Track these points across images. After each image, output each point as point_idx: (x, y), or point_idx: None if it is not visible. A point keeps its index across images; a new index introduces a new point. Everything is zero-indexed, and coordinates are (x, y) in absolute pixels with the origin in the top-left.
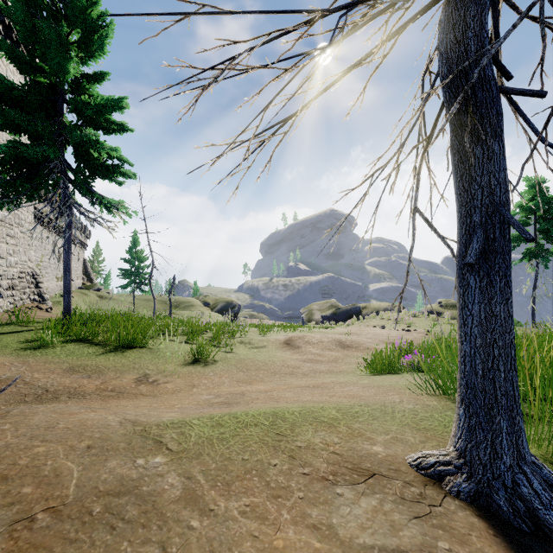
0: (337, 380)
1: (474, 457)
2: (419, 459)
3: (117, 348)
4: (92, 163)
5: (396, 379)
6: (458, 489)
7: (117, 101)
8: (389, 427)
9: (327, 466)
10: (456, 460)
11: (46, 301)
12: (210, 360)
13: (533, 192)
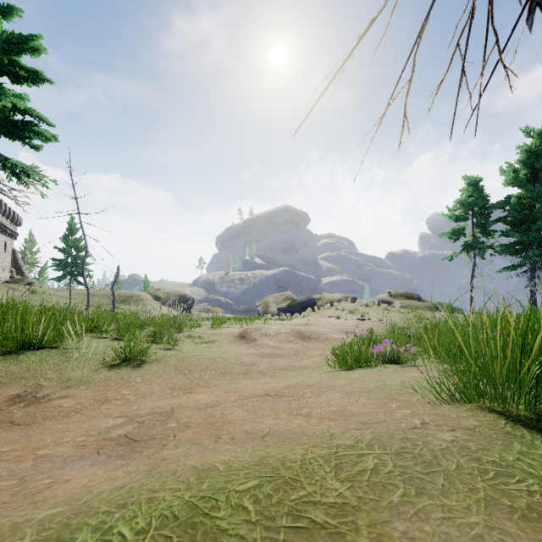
0: (304, 381)
1: None
2: None
3: (11, 350)
4: None
5: (376, 376)
6: None
7: (27, 38)
8: (466, 519)
9: None
10: None
11: None
12: (142, 361)
13: (471, 189)
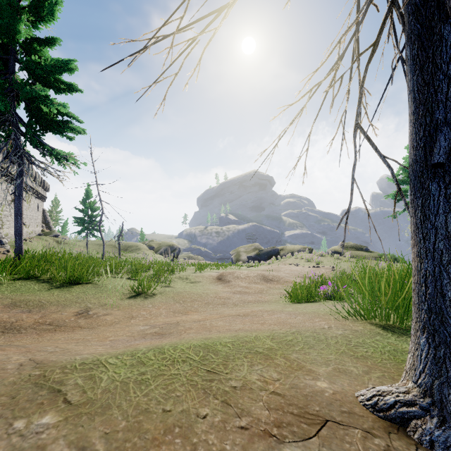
0: (264, 309)
1: (446, 396)
2: (374, 397)
3: (63, 284)
4: (43, 118)
5: (316, 307)
6: (430, 438)
7: (67, 63)
8: (327, 356)
9: (268, 413)
10: (421, 400)
11: (4, 245)
12: (150, 294)
13: None
